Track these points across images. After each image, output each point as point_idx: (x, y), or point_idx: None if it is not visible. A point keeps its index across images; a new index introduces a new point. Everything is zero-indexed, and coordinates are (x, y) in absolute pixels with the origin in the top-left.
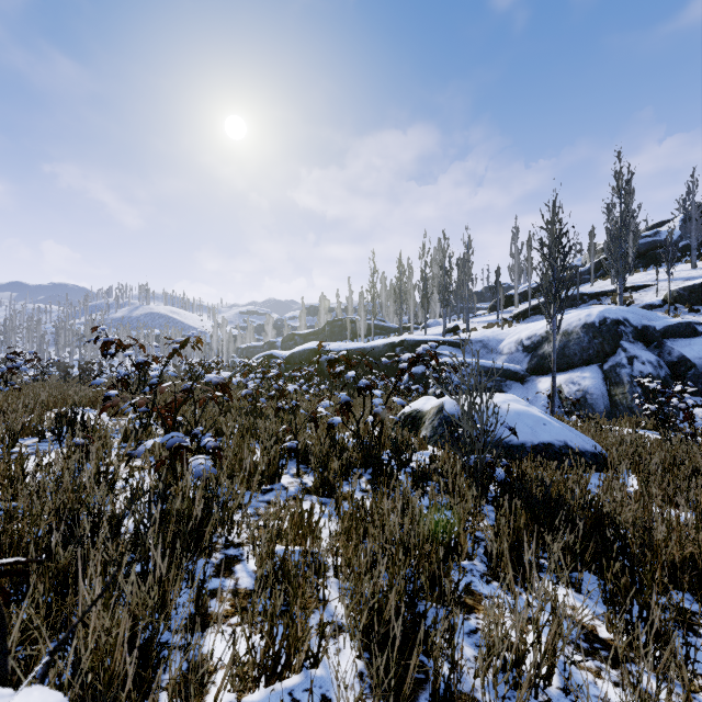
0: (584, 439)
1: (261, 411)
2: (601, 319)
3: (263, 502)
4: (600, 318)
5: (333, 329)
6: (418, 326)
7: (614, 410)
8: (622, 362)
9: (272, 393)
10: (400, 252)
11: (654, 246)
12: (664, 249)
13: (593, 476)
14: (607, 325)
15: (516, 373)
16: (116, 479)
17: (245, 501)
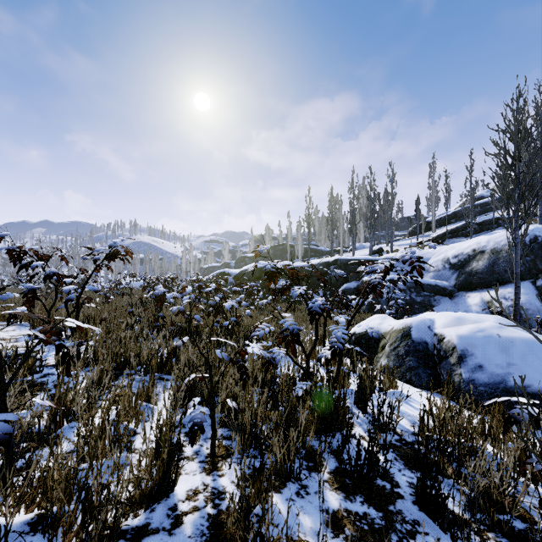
0: None
1: (197, 329)
2: (532, 238)
3: None
4: (530, 236)
5: (276, 252)
6: (346, 249)
7: None
8: None
9: (211, 308)
10: (332, 188)
11: None
12: None
13: None
14: (538, 243)
15: (444, 289)
16: None
17: None
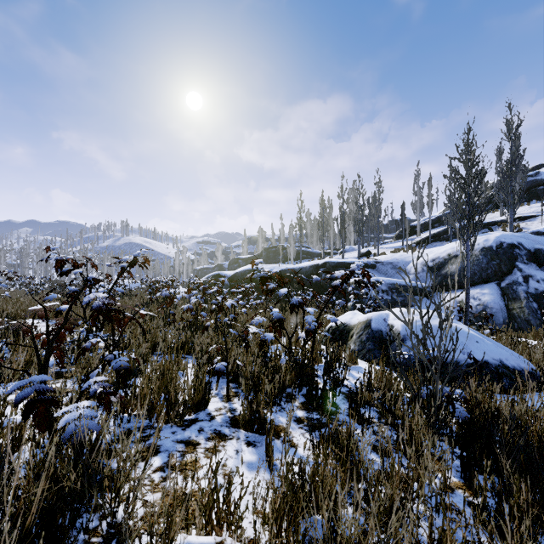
0: (514, 356)
1: (202, 324)
2: (498, 244)
3: (181, 443)
4: (497, 243)
5: (269, 254)
6: (337, 251)
7: (512, 322)
8: (518, 280)
9: (213, 307)
10: (322, 192)
11: (535, 184)
12: (543, 186)
13: (534, 397)
14: (503, 248)
15: (422, 290)
16: (6, 417)
17: (159, 442)
